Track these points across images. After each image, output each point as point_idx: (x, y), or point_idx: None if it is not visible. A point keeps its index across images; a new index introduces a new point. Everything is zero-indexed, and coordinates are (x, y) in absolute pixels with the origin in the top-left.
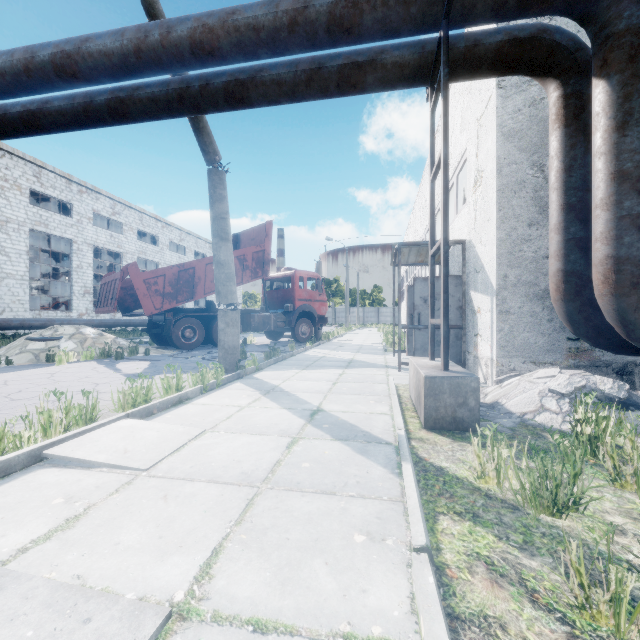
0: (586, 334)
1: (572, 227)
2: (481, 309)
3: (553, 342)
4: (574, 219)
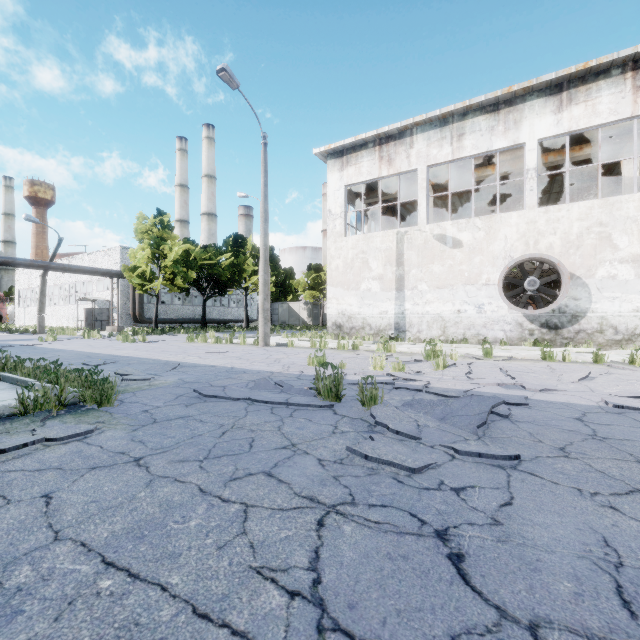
0: (136, 321)
1: (134, 306)
2: (116, 317)
3: (131, 323)
4: (134, 304)
